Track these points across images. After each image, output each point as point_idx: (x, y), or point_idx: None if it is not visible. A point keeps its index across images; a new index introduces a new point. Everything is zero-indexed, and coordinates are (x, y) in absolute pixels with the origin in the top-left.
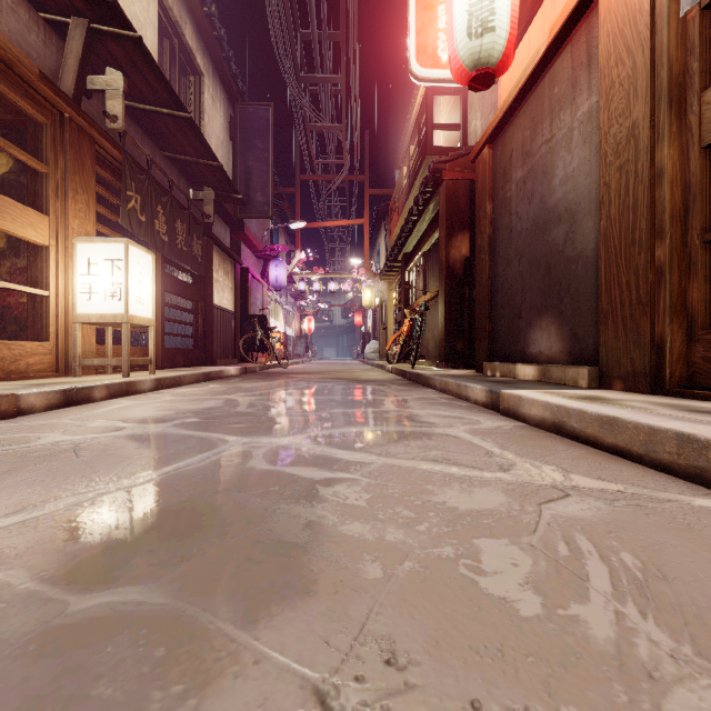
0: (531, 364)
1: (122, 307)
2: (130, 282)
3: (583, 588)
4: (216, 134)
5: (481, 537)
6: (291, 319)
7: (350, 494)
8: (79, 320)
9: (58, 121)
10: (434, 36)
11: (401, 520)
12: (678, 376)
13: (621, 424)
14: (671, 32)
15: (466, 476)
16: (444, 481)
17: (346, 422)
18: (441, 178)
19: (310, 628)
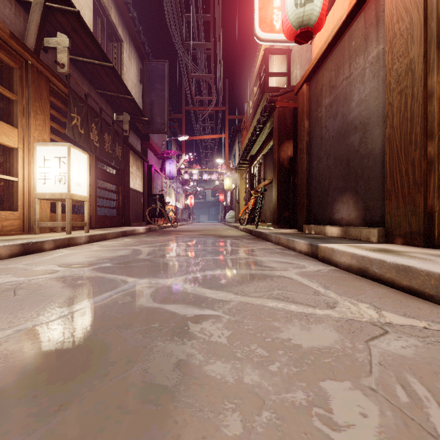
0: (336, 226)
1: (66, 188)
2: (71, 172)
3: None
4: (131, 80)
5: (326, 378)
6: (179, 197)
7: (214, 331)
8: (37, 197)
9: (24, 66)
10: (271, 11)
11: (256, 359)
12: None
13: (415, 272)
14: None
15: (302, 313)
16: (287, 318)
17: (212, 267)
18: (275, 106)
19: None
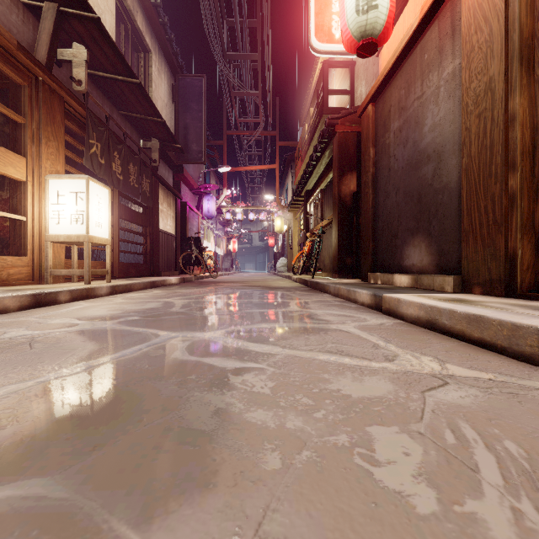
0: (406, 274)
1: (84, 229)
2: (90, 210)
3: (475, 480)
4: (161, 98)
5: (373, 424)
6: (220, 241)
7: (256, 383)
8: (50, 240)
9: (33, 83)
10: (329, 17)
11: (300, 407)
12: (527, 282)
13: (487, 322)
14: (522, 3)
15: (357, 365)
16: (339, 370)
17: (258, 320)
18: (335, 130)
19: (205, 529)
